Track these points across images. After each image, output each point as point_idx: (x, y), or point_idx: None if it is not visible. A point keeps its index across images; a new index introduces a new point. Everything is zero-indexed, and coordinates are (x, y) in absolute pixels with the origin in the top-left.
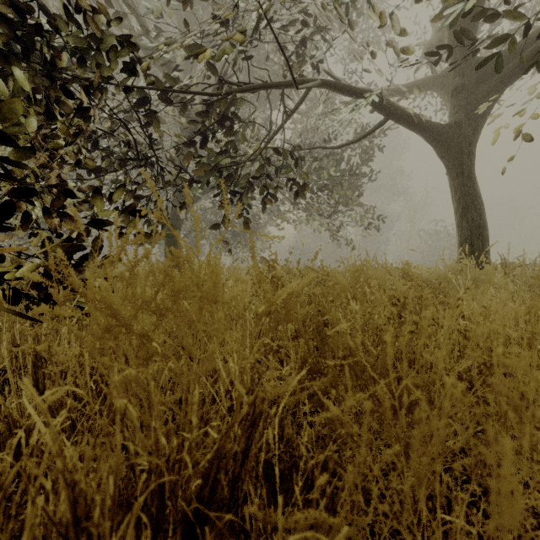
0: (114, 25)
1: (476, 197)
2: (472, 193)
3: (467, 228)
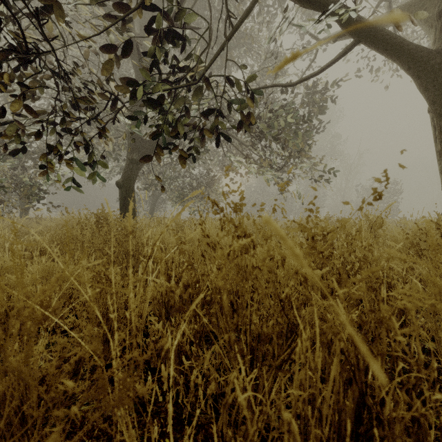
0: None
1: None
2: None
3: None
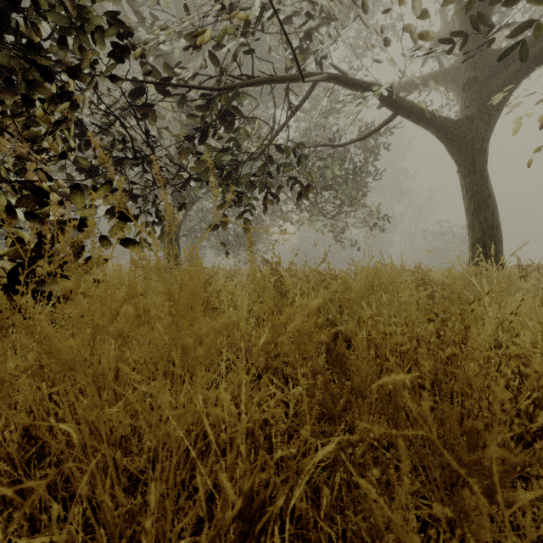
0: (99, 2)
1: (488, 196)
2: (485, 192)
3: (480, 228)
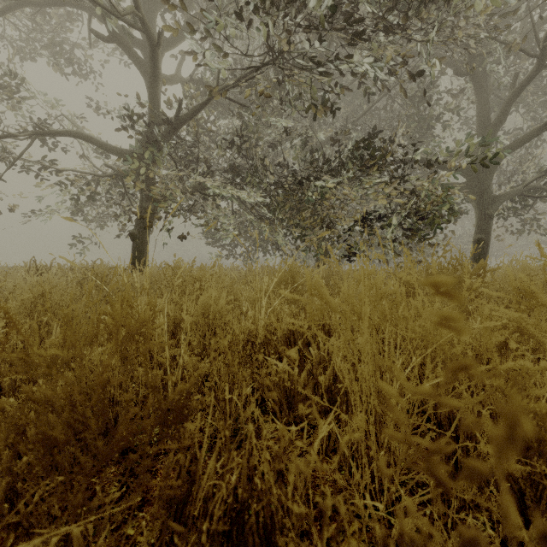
0: None
1: None
2: None
3: None
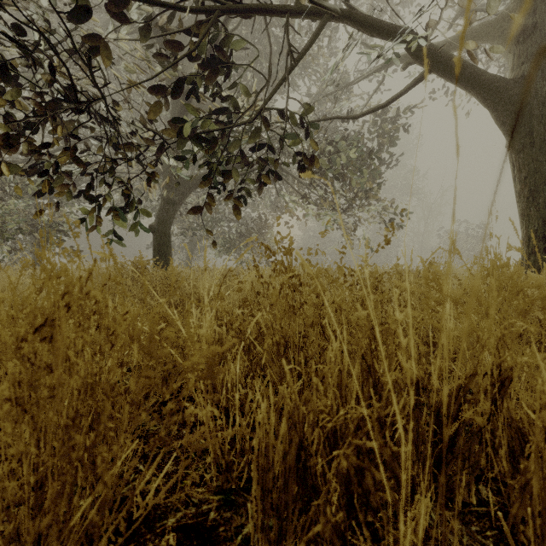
0: None
1: None
2: (545, 170)
3: (538, 216)
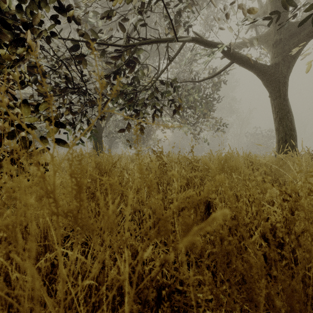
0: None
1: (288, 111)
2: (286, 109)
3: (283, 131)
